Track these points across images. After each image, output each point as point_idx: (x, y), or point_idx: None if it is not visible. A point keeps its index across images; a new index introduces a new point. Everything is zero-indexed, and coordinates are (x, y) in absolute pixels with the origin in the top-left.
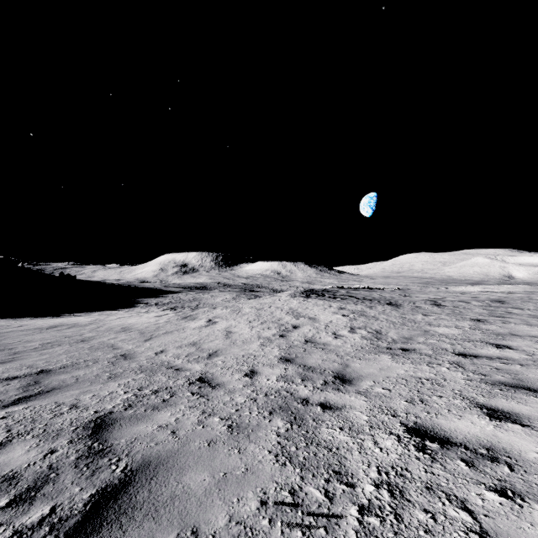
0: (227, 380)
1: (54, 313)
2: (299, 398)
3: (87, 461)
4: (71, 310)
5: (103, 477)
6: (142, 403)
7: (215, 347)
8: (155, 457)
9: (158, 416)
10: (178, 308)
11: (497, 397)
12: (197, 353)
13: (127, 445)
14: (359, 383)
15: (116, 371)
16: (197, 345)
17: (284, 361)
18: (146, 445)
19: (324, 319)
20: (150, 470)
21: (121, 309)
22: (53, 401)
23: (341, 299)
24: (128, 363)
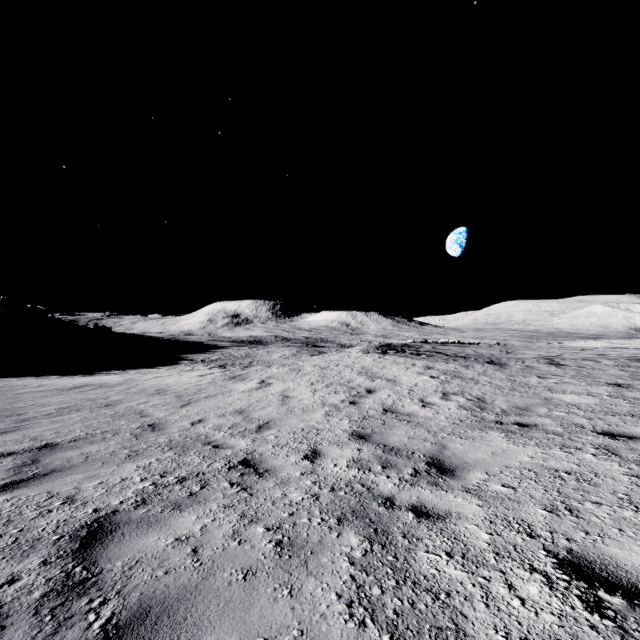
0: (280, 464)
1: (85, 370)
2: (380, 495)
3: (56, 601)
4: (104, 367)
5: (70, 637)
6: (161, 497)
7: (267, 416)
8: (158, 600)
9: (178, 521)
10: (228, 366)
11: None
12: (243, 424)
13: (122, 574)
14: (465, 475)
15: (138, 446)
16: (245, 414)
17: (357, 439)
18: (151, 573)
19: (407, 381)
20: (146, 626)
21: (162, 367)
22: (46, 490)
23: (427, 356)
24: (155, 436)
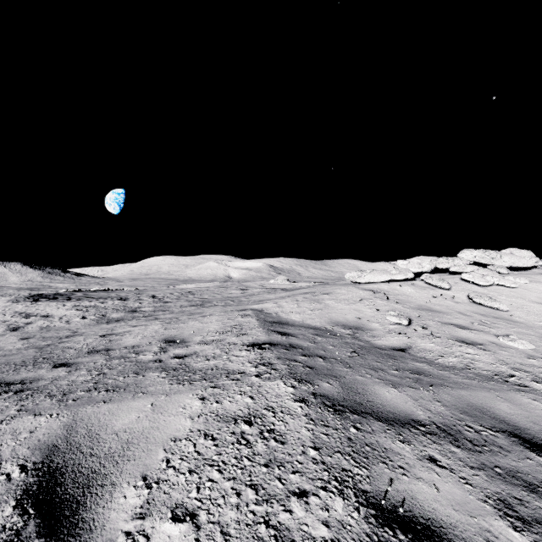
0: None
1: None
2: (43, 345)
3: None
4: None
5: None
6: None
7: None
8: None
9: None
10: None
11: (142, 323)
12: None
13: None
14: (83, 334)
15: None
16: None
17: (25, 339)
18: None
19: (59, 314)
20: None
21: None
22: None
23: (77, 300)
24: None
